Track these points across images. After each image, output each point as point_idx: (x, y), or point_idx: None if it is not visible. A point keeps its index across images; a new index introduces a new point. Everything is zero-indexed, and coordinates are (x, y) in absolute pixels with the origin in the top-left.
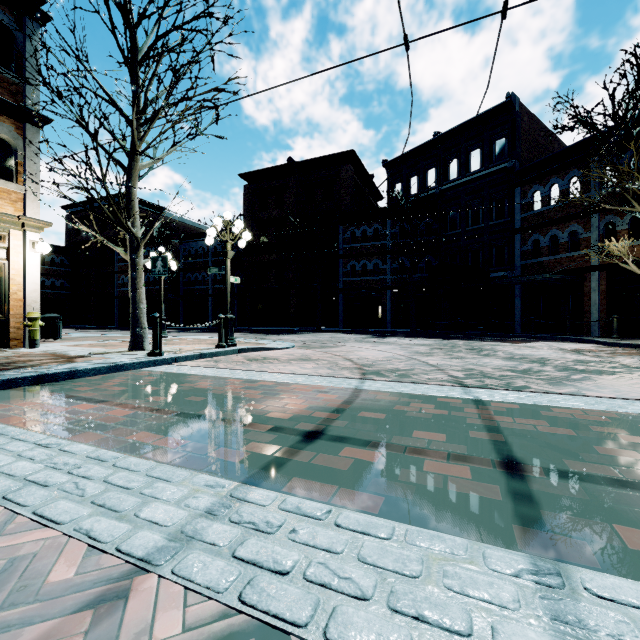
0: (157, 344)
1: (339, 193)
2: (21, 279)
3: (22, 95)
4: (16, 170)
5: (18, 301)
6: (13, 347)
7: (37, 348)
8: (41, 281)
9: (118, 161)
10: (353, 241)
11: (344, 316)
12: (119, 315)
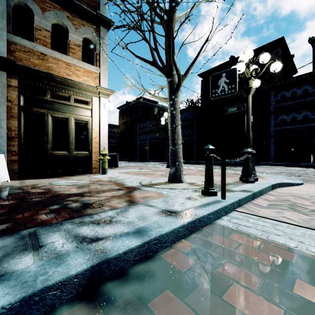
0: (211, 181)
1: (269, 70)
2: (98, 129)
3: (98, 9)
4: (95, 59)
5: (96, 143)
6: (94, 173)
7: (106, 174)
8: (110, 140)
9: (160, 15)
10: (282, 101)
11: (274, 154)
12: (139, 155)
